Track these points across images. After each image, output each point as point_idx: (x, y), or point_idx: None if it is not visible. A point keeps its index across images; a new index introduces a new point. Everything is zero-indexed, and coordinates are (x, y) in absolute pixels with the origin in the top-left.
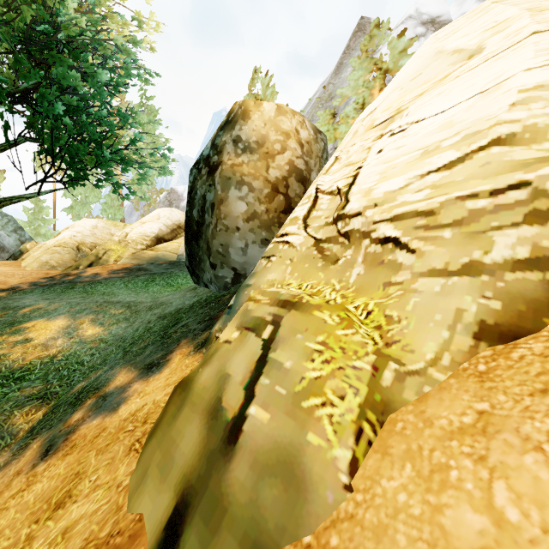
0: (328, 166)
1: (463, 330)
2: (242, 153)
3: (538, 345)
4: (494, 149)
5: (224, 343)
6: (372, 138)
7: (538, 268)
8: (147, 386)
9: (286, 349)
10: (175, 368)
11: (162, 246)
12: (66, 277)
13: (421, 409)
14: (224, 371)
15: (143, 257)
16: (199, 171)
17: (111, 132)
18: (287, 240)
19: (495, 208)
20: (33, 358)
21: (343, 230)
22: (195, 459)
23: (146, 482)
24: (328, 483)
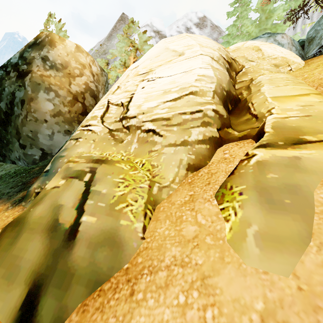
0: (114, 90)
1: (183, 167)
2: (49, 69)
3: (206, 170)
4: (191, 96)
5: (52, 189)
6: (138, 80)
7: (205, 143)
8: None
9: (102, 184)
10: None
11: None
12: None
13: (170, 200)
14: (57, 203)
15: None
16: (7, 73)
17: None
18: (90, 129)
19: (192, 119)
20: None
21: (126, 125)
22: (41, 259)
23: None
24: (133, 239)
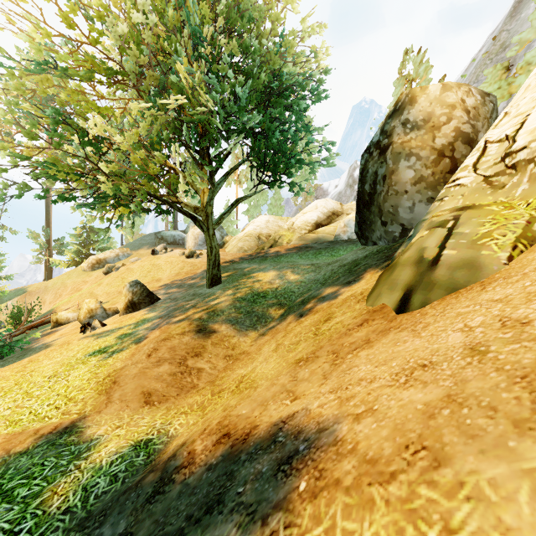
0: (496, 122)
1: None
2: (410, 132)
3: None
4: None
5: (417, 239)
6: None
7: None
8: (352, 288)
9: (465, 226)
10: (369, 278)
11: (321, 230)
12: (259, 254)
13: None
14: (421, 247)
15: (308, 239)
16: (370, 155)
17: (295, 143)
18: (458, 183)
19: None
20: (266, 288)
21: (510, 163)
22: (411, 278)
23: (381, 295)
24: (494, 264)
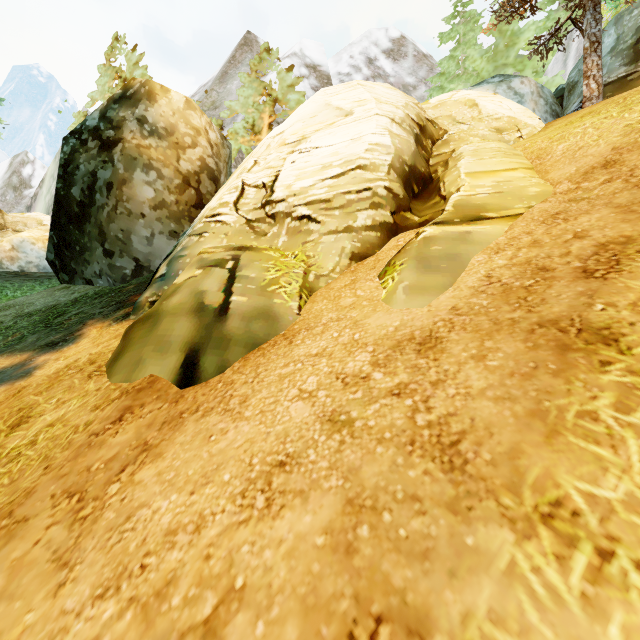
0: (249, 167)
1: (345, 257)
2: (149, 136)
3: (373, 258)
4: (358, 171)
5: (187, 280)
6: (286, 152)
7: (375, 230)
8: (64, 353)
9: (249, 269)
10: (98, 335)
11: None
12: None
13: (328, 287)
14: (198, 290)
15: None
16: (83, 143)
17: None
18: (220, 219)
19: (358, 200)
20: None
21: (270, 212)
22: (193, 333)
23: (145, 362)
24: (289, 314)
